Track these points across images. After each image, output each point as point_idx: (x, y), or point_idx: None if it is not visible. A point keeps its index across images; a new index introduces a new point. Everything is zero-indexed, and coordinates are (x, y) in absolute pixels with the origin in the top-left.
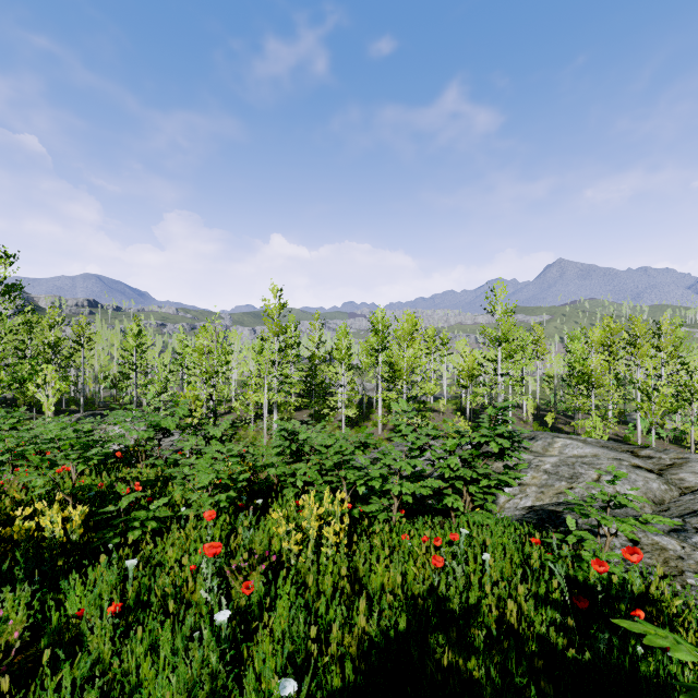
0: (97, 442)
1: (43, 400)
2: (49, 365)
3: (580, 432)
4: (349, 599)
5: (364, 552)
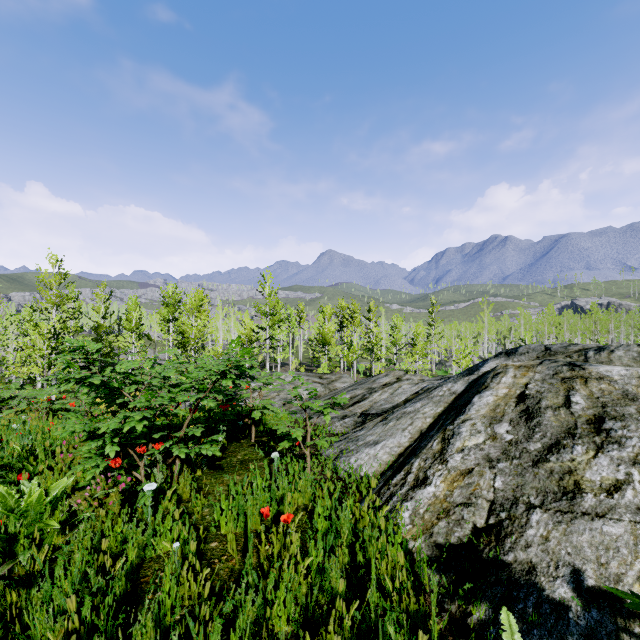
0: None
1: None
2: None
3: None
4: None
5: None
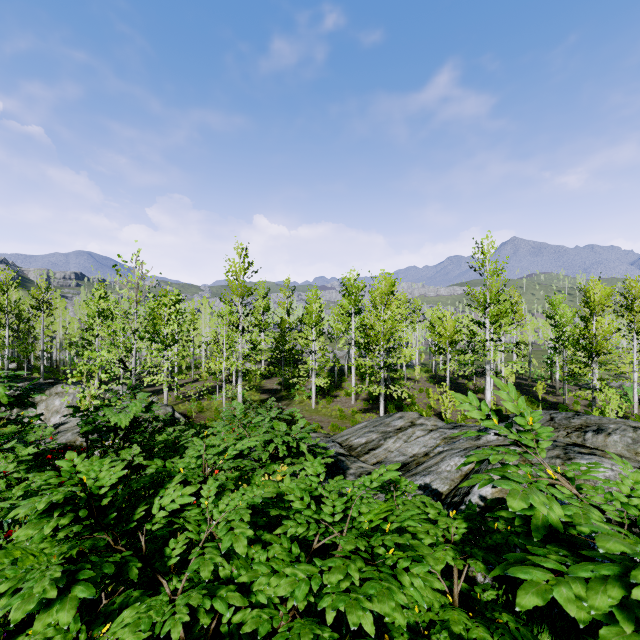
0: None
1: None
2: None
3: (566, 402)
4: None
5: None
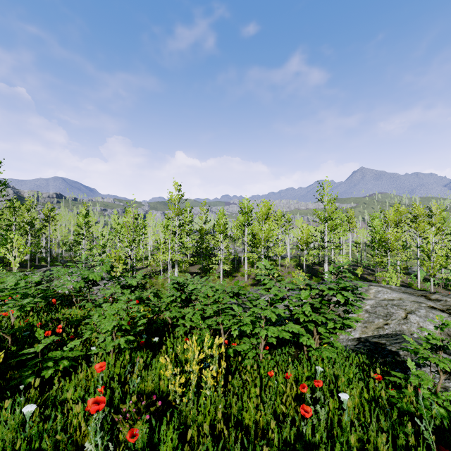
0: (44, 290)
1: (11, 260)
2: (15, 235)
3: (379, 280)
4: (225, 441)
5: (238, 387)
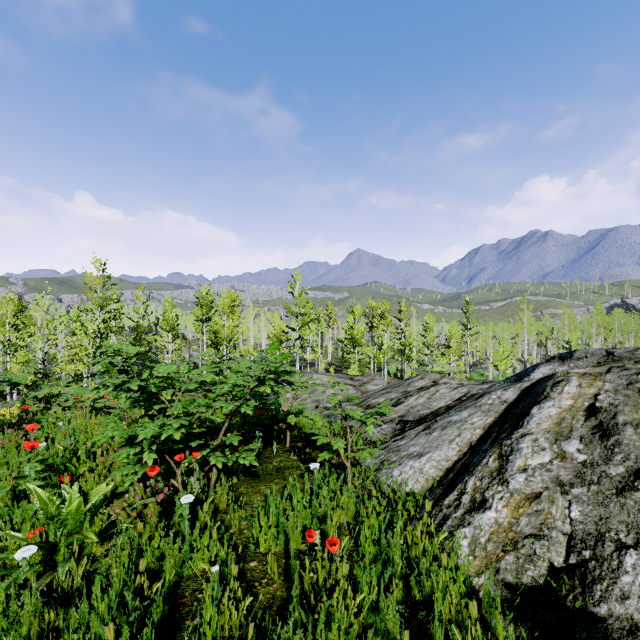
0: None
1: None
2: None
3: None
4: None
5: None
